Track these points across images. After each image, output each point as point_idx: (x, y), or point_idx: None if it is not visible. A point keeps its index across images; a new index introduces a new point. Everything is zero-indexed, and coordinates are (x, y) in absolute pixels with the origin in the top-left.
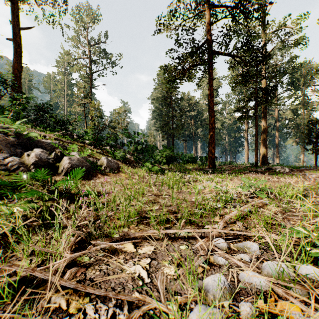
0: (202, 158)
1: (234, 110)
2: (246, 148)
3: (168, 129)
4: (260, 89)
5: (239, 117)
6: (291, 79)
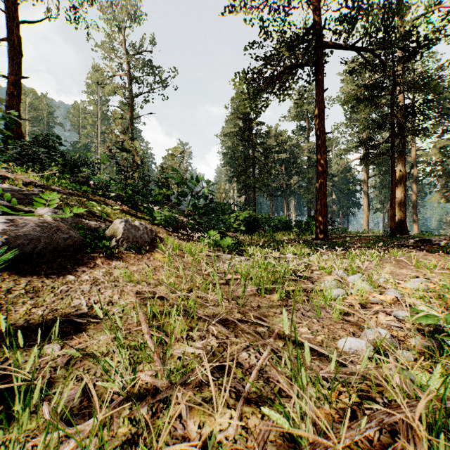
0: (298, 222)
1: (347, 150)
2: (366, 207)
3: (247, 178)
4: (399, 110)
5: (363, 156)
6: (438, 100)
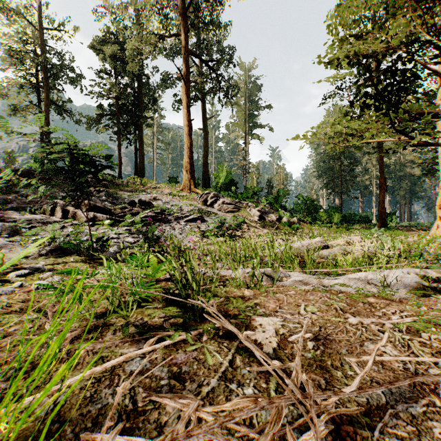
0: None
1: None
2: None
3: (334, 186)
4: None
5: (427, 170)
6: None
